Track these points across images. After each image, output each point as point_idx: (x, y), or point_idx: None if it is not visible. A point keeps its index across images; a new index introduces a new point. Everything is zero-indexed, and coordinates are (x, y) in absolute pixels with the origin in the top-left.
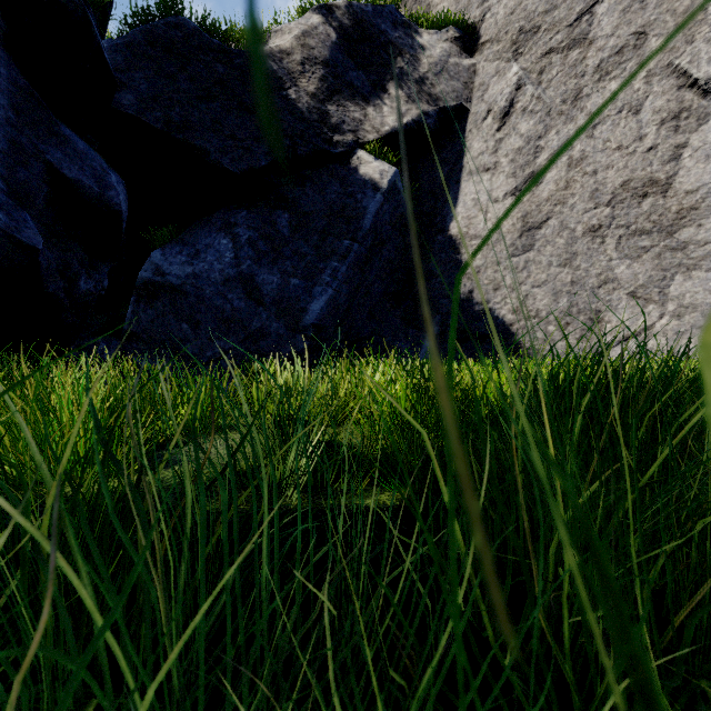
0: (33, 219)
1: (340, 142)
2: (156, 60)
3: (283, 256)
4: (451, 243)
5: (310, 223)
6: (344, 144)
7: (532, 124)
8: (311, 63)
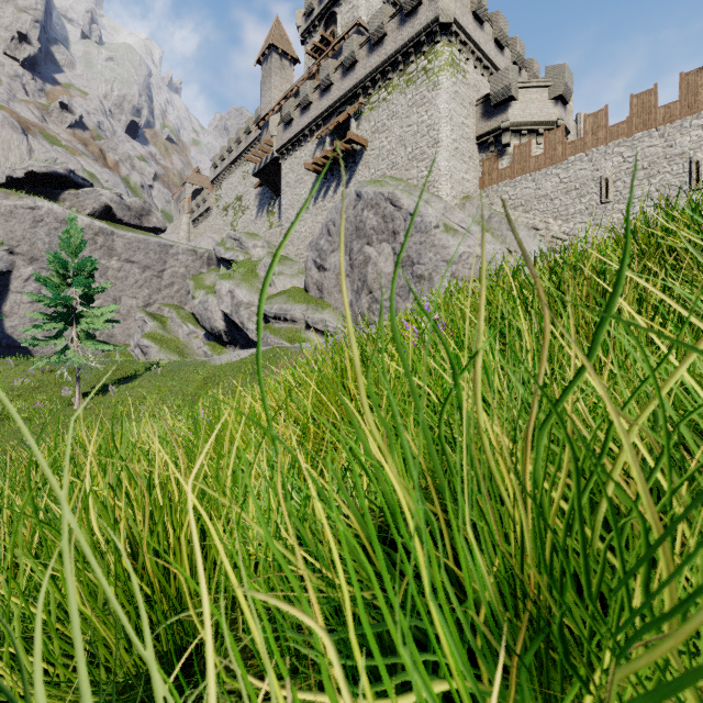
0: None
1: None
2: None
3: None
4: (5, 314)
5: None
6: None
7: (37, 286)
8: None
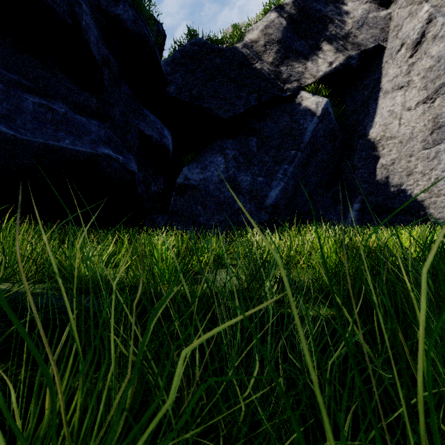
0: (133, 157)
1: (288, 89)
2: (185, 65)
3: (253, 164)
4: (370, 144)
5: (269, 143)
6: (291, 90)
7: (442, 47)
8: (270, 44)
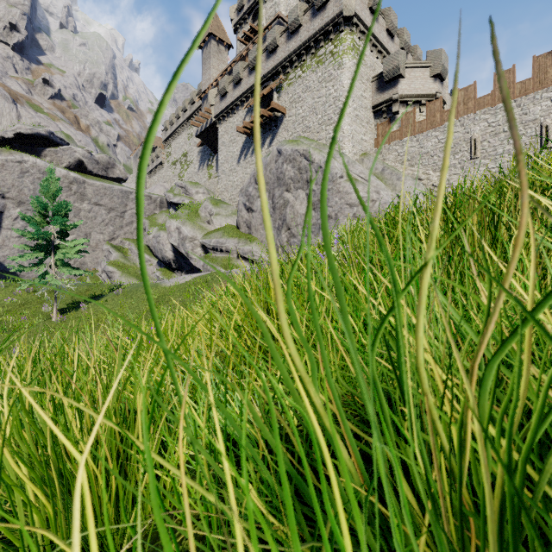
0: None
1: None
2: None
3: None
4: None
5: None
6: None
7: (24, 224)
8: None
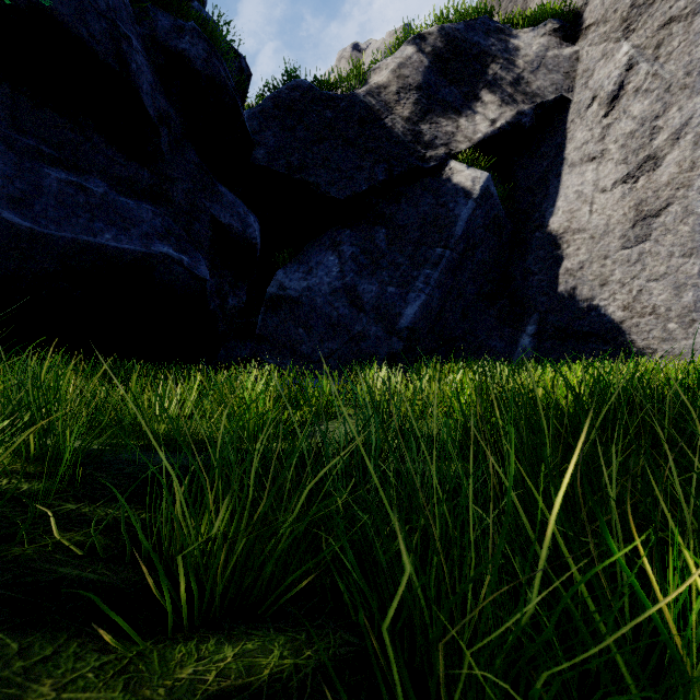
0: (203, 257)
1: (433, 157)
2: (280, 119)
3: (381, 267)
4: (550, 239)
5: (405, 236)
6: (437, 158)
7: (647, 104)
8: (406, 91)
